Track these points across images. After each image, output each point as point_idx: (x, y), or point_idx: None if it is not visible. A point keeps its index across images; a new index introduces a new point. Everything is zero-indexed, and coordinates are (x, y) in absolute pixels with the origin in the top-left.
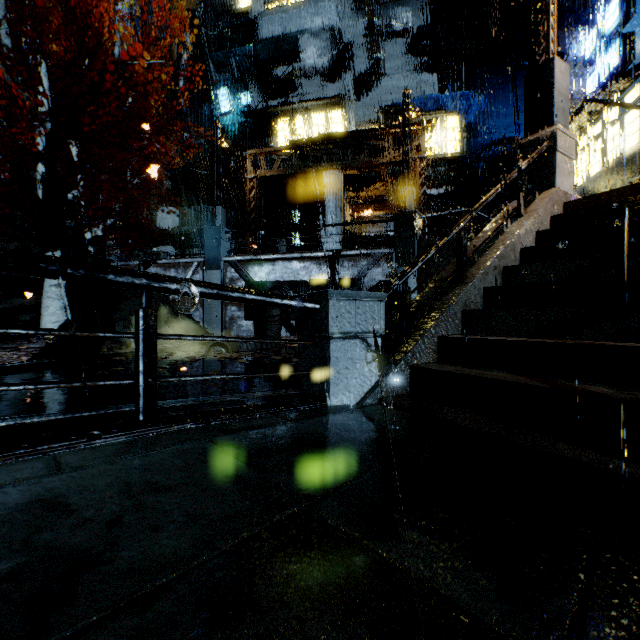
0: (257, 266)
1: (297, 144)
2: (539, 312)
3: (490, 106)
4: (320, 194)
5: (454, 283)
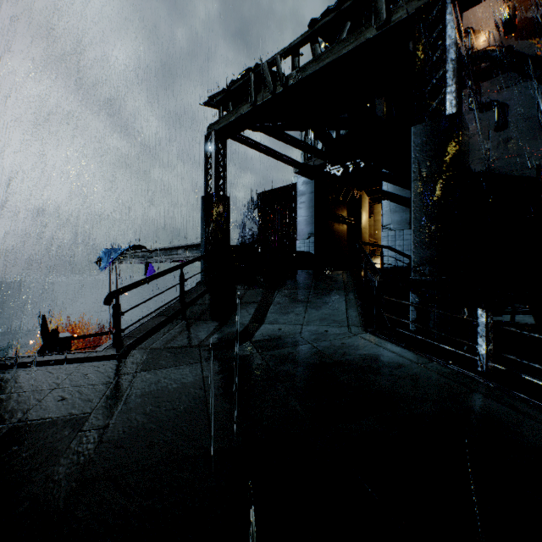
0: None
1: None
2: None
3: None
4: None
5: None
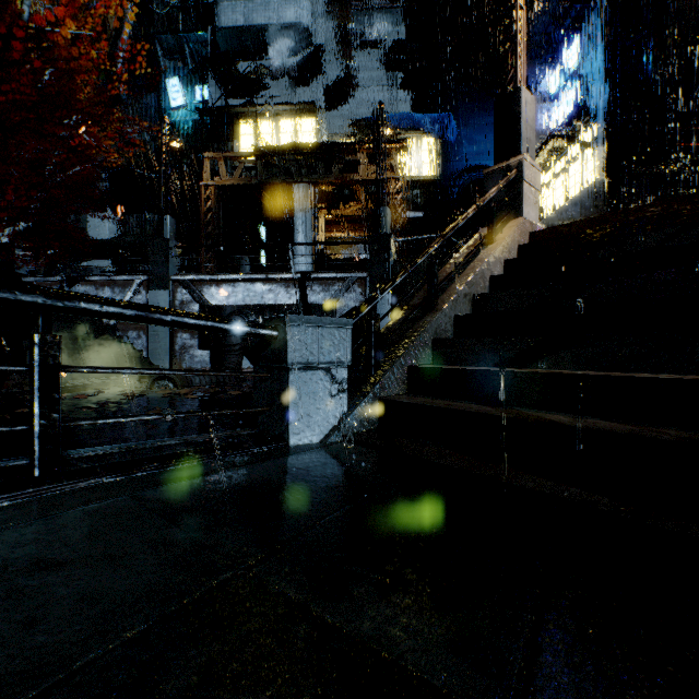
0: (214, 287)
1: (262, 151)
2: (505, 341)
3: (465, 131)
4: (289, 209)
5: (425, 310)
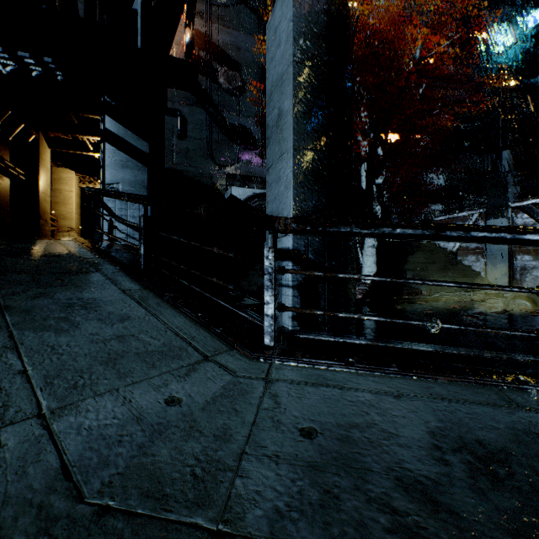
0: None
1: None
2: None
3: None
4: None
5: None
